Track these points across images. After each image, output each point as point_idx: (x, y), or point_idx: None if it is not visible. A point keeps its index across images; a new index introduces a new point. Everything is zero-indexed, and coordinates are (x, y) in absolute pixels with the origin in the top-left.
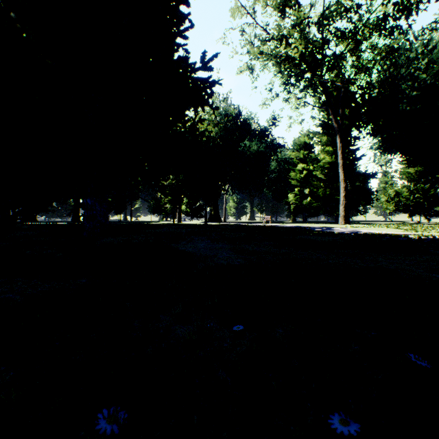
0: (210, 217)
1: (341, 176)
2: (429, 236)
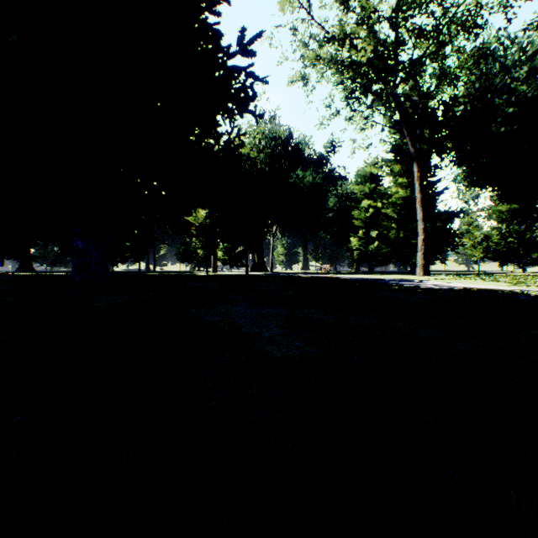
0: (253, 266)
1: (420, 214)
2: None
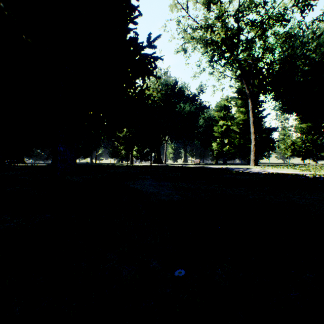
0: (154, 160)
1: (252, 130)
2: (321, 175)
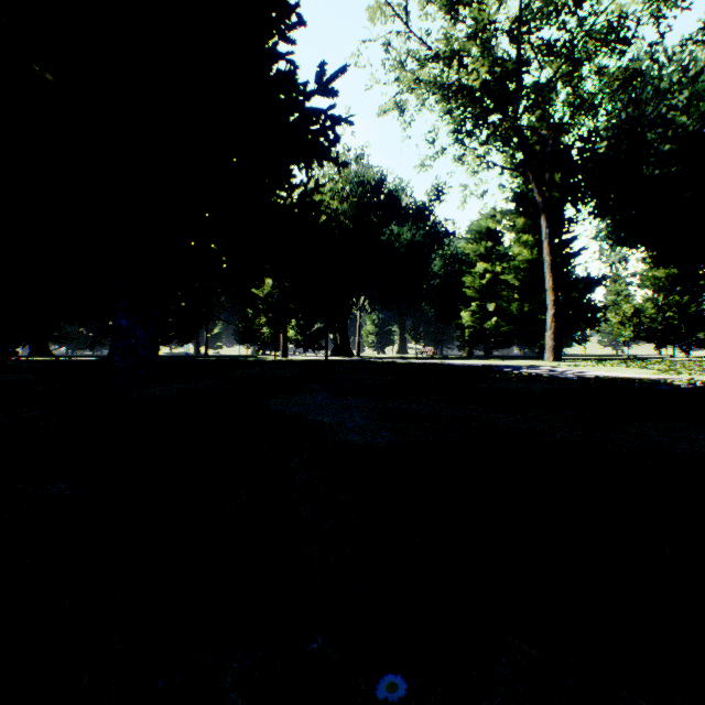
0: (334, 348)
1: (549, 282)
2: None
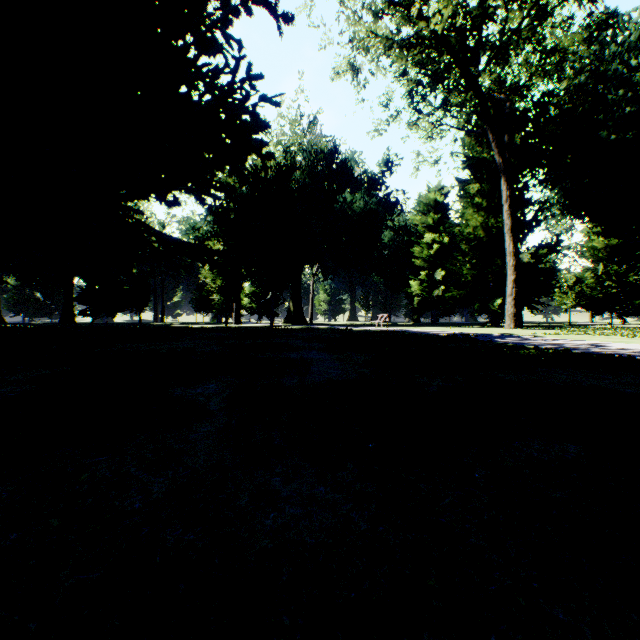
0: (288, 316)
1: (510, 247)
2: None
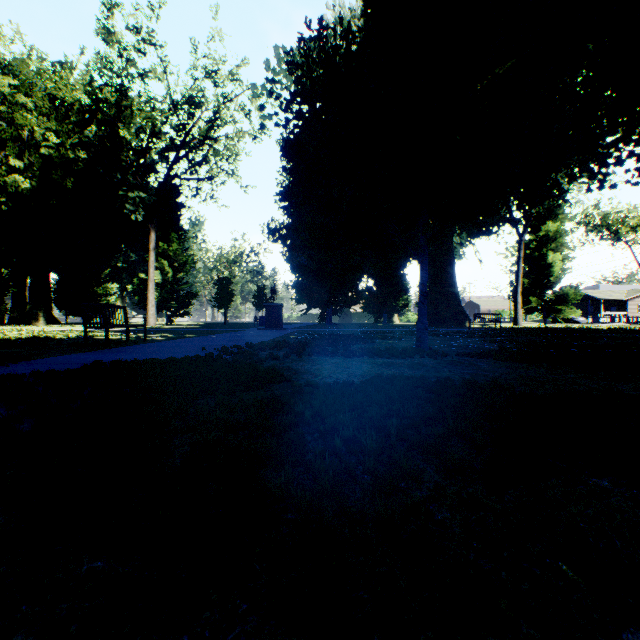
0: None
1: None
2: None
